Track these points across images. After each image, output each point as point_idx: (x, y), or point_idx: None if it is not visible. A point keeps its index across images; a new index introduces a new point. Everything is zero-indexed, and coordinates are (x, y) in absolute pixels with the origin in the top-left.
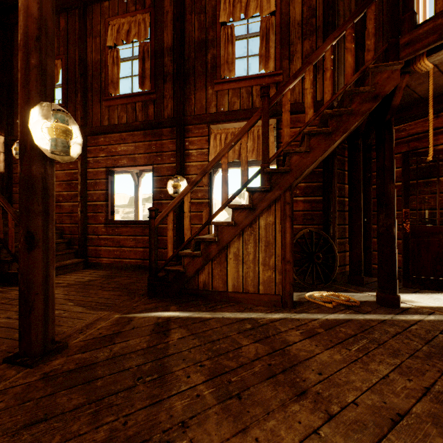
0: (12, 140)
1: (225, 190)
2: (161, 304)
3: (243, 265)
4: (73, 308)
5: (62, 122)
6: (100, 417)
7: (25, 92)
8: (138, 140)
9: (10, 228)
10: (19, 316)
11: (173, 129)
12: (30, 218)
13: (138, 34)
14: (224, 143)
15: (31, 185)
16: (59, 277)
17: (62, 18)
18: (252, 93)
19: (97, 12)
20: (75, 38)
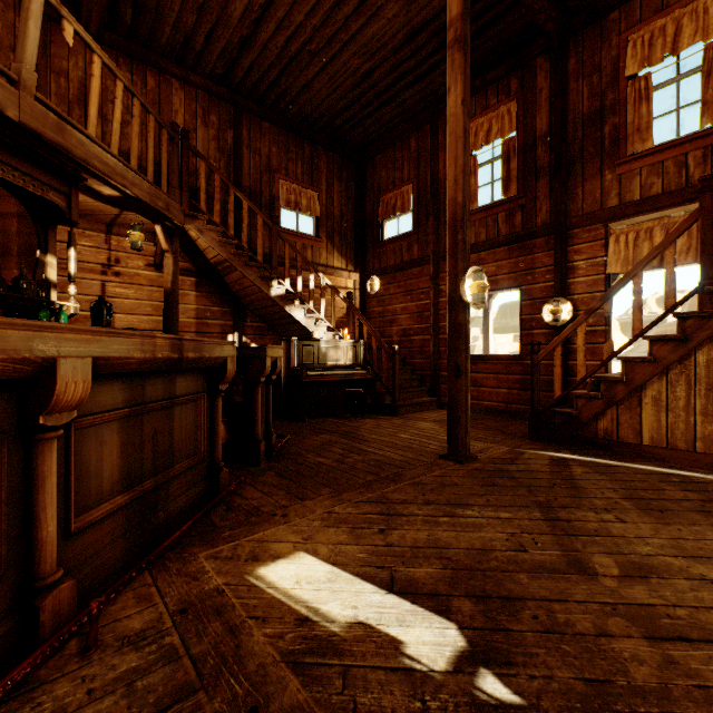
0: (366, 276)
1: (637, 318)
2: (549, 447)
3: (667, 413)
4: None
5: (481, 280)
6: (534, 493)
7: (454, 261)
8: (500, 258)
9: (383, 363)
10: (449, 426)
11: (549, 238)
12: (457, 354)
13: (501, 130)
14: (633, 246)
15: (458, 330)
16: (420, 414)
17: (413, 139)
18: (687, 163)
19: None
20: (426, 156)
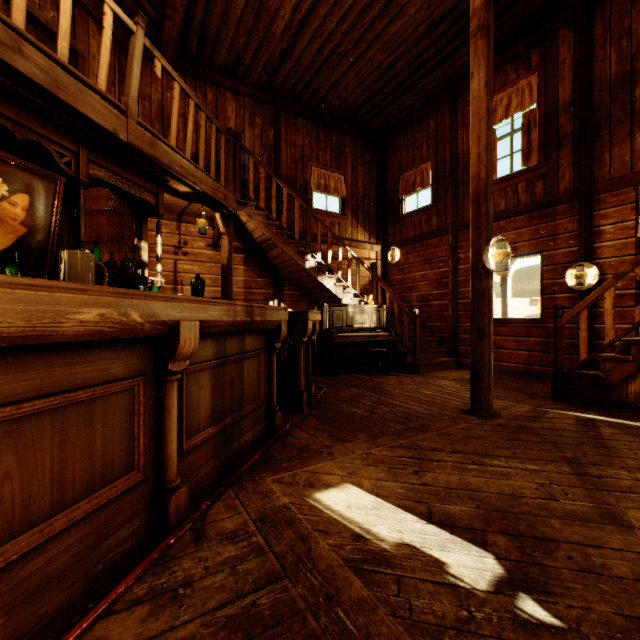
0: (387, 248)
1: None
2: (573, 408)
3: None
4: None
5: (504, 248)
6: (560, 449)
7: (477, 232)
8: (519, 226)
9: (404, 326)
10: (472, 384)
11: (572, 204)
12: (480, 318)
13: (521, 104)
14: None
15: (481, 295)
16: (439, 373)
17: (431, 120)
18: None
19: (468, 99)
20: (445, 135)
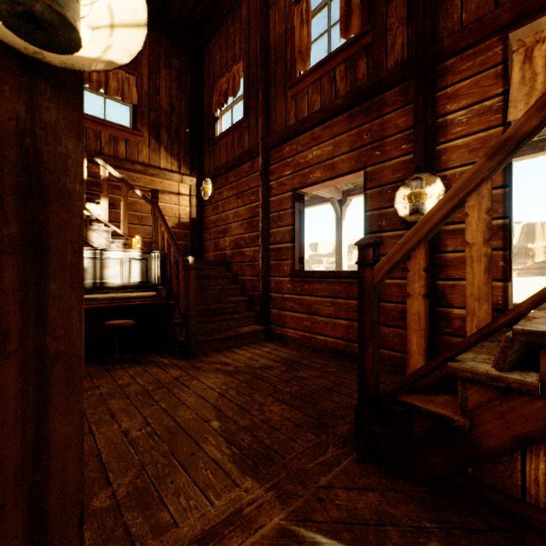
0: (202, 180)
1: None
2: (393, 507)
3: None
4: (212, 441)
5: None
6: None
7: None
8: (338, 131)
9: (180, 282)
10: None
11: (406, 85)
12: None
13: None
14: None
15: None
16: (231, 352)
17: (244, 5)
18: None
19: None
20: (257, 21)
